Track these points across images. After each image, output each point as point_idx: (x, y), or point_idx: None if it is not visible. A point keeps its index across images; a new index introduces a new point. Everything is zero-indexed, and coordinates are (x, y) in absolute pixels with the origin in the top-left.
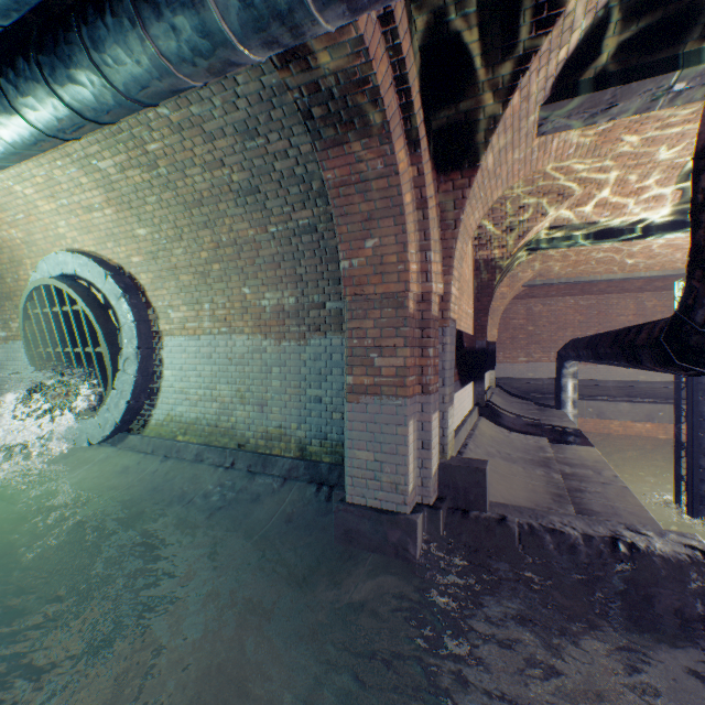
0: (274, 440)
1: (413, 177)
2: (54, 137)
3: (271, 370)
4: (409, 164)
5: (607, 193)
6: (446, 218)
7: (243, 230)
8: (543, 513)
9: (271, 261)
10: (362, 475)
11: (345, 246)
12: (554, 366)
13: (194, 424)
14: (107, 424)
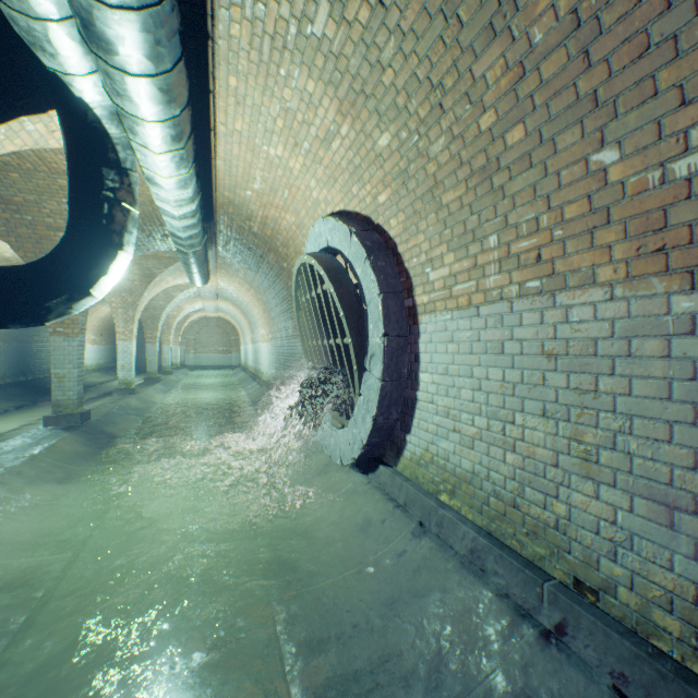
0: None
1: None
2: None
3: None
4: None
5: None
6: None
7: None
8: None
9: None
10: None
11: None
12: None
13: (466, 482)
14: (354, 443)
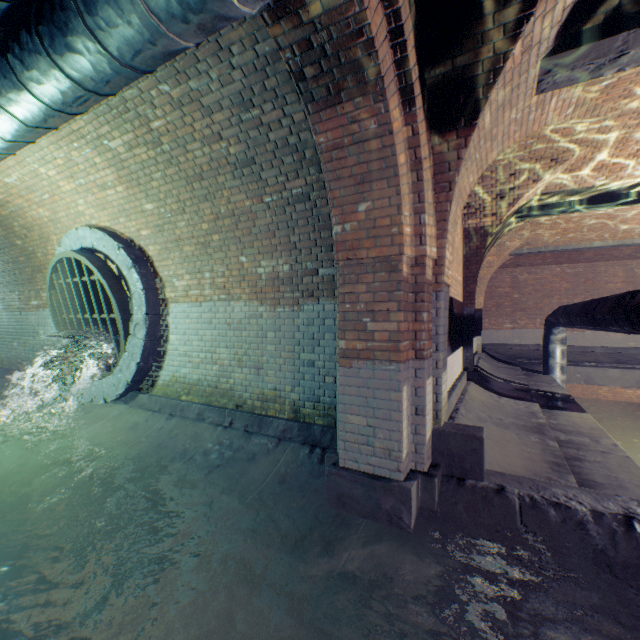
0: (270, 401)
1: (407, 138)
2: (60, 111)
3: (266, 335)
4: (403, 124)
5: (603, 156)
6: (440, 181)
7: (240, 201)
8: (544, 485)
9: (266, 230)
10: (355, 439)
11: (337, 210)
12: (540, 332)
13: (196, 385)
14: (120, 384)
